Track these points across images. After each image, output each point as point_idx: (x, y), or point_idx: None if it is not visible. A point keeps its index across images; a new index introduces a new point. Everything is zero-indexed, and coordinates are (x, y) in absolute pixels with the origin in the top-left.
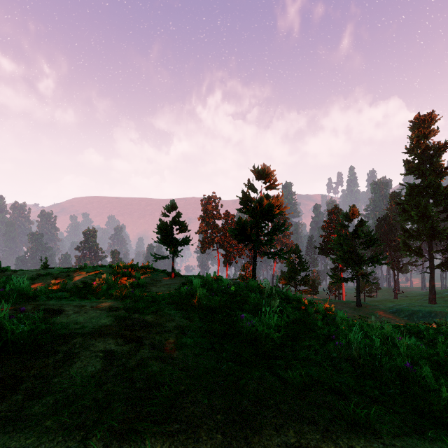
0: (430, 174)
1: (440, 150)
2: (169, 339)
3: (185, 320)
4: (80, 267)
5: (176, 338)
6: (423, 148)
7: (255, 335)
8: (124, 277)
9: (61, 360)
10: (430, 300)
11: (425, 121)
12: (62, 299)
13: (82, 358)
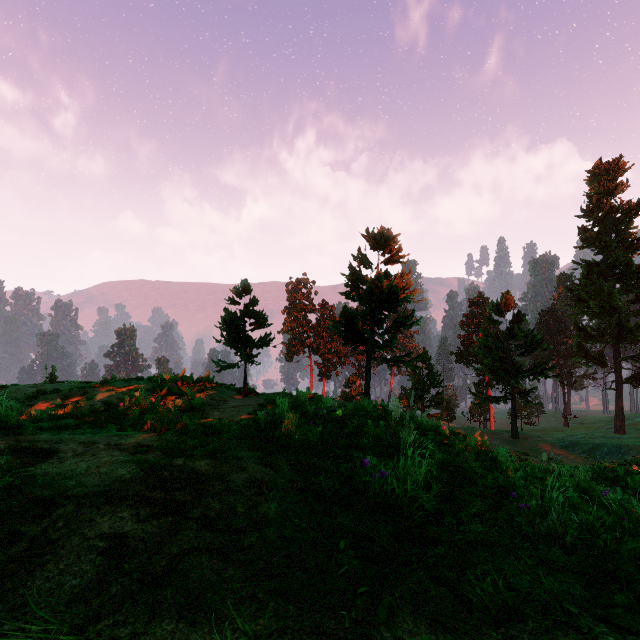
0: (616, 247)
1: (631, 212)
2: (235, 508)
3: (264, 469)
4: (104, 380)
5: (249, 505)
6: (606, 210)
7: (391, 497)
8: (170, 395)
9: (18, 557)
10: (617, 429)
11: (610, 171)
12: (64, 431)
13: (61, 553)
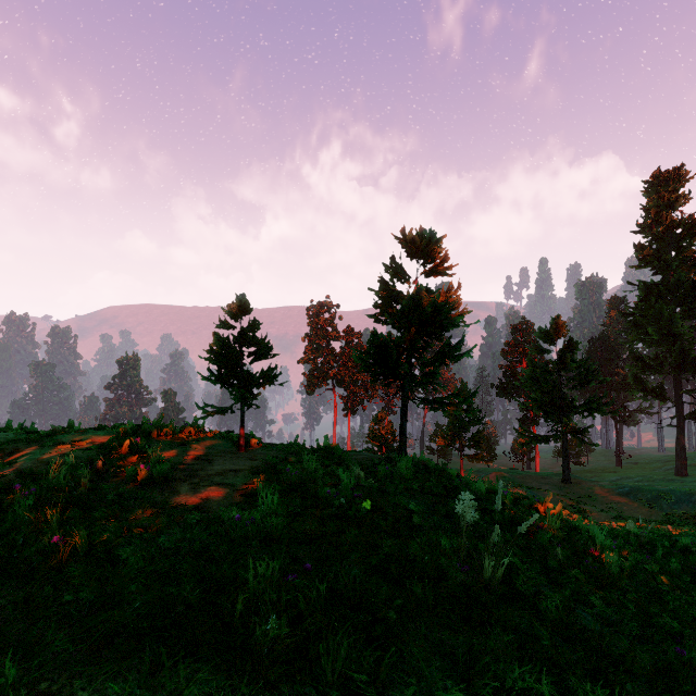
0: (678, 267)
1: (695, 227)
2: None
3: None
4: (53, 429)
5: None
6: (666, 225)
7: None
8: (131, 455)
9: None
10: (678, 471)
11: (670, 181)
12: None
13: None
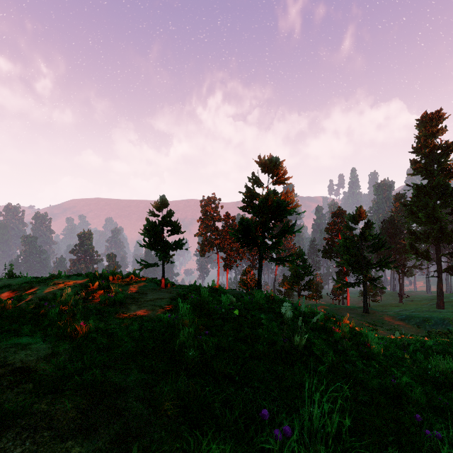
0: (438, 174)
1: (449, 149)
2: None
3: (144, 411)
4: (50, 276)
5: None
6: (430, 147)
7: None
8: (100, 290)
9: None
10: (438, 305)
11: (433, 119)
12: None
13: None
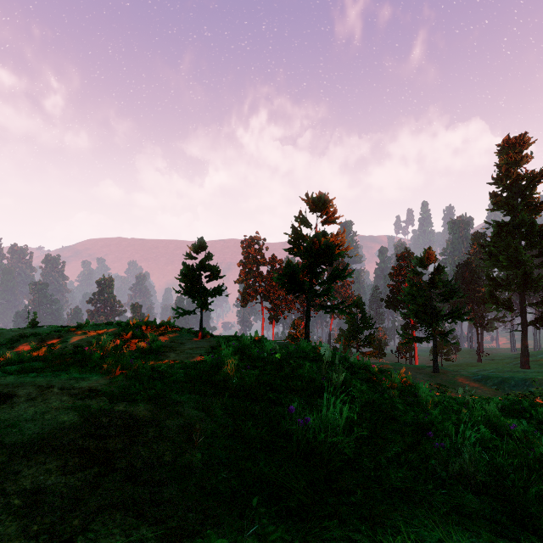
0: (522, 210)
1: (535, 180)
2: (162, 457)
3: (199, 414)
4: (78, 325)
5: (176, 453)
6: (513, 178)
7: (313, 444)
8: (134, 339)
9: None
10: (523, 364)
11: (517, 145)
12: (28, 374)
13: None
